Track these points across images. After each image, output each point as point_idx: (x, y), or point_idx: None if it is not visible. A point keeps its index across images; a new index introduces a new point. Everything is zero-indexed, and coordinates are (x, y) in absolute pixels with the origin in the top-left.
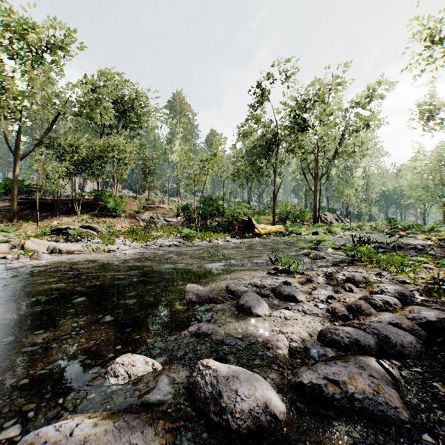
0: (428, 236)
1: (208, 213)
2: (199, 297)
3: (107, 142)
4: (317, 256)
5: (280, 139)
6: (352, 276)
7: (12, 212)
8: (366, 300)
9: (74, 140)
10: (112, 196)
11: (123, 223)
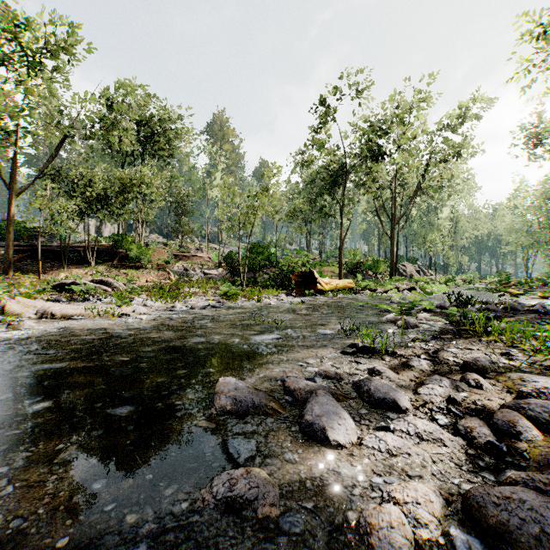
0: (545, 293)
1: (256, 263)
2: (238, 404)
3: (129, 173)
4: (408, 324)
5: (348, 170)
6: (474, 360)
7: (8, 262)
8: (519, 411)
9: (86, 171)
10: (135, 242)
11: (149, 276)
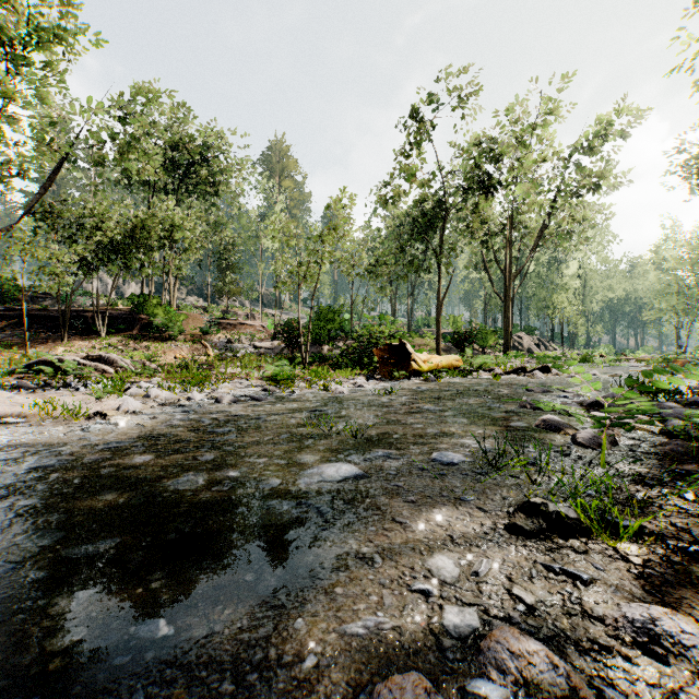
0: None
1: (325, 333)
2: None
3: (152, 212)
4: (599, 439)
5: (447, 209)
6: None
7: None
8: None
9: (93, 208)
10: (162, 305)
11: (179, 351)
